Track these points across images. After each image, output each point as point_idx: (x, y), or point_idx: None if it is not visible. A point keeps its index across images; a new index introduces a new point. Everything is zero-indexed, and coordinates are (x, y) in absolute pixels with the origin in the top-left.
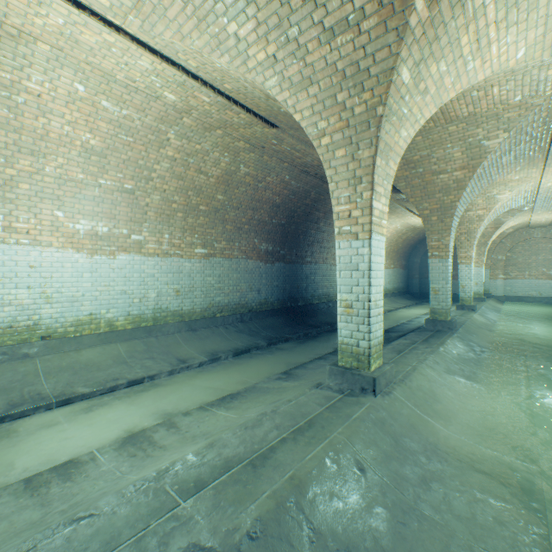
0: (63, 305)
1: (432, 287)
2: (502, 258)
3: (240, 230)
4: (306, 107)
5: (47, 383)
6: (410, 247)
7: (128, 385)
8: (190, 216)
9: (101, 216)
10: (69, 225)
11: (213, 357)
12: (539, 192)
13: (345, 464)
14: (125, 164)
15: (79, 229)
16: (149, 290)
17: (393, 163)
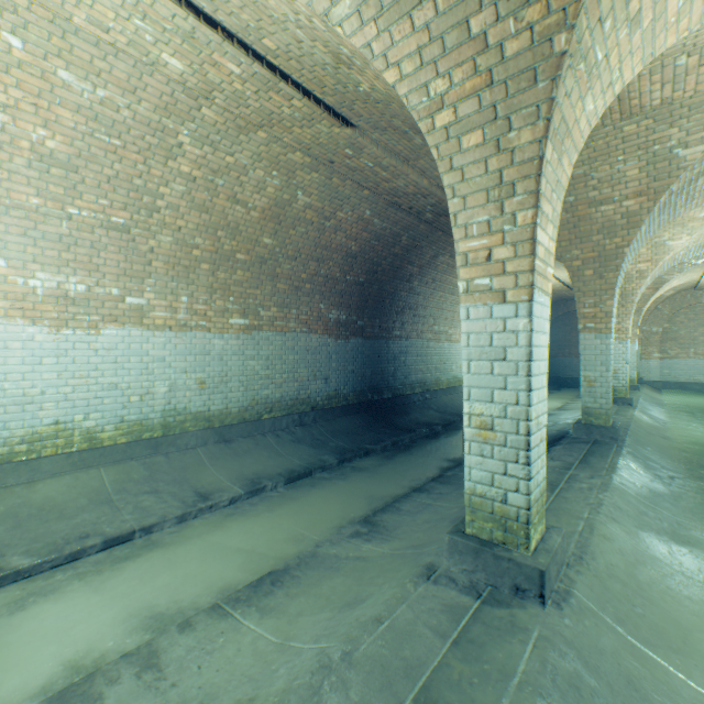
0: (6, 410)
1: (585, 376)
2: (657, 330)
3: (298, 291)
4: (408, 53)
5: None
6: None
7: (103, 547)
8: (221, 268)
9: (73, 267)
10: (17, 280)
11: (253, 488)
12: None
13: None
14: (111, 183)
15: (35, 287)
16: (156, 381)
17: (567, 162)
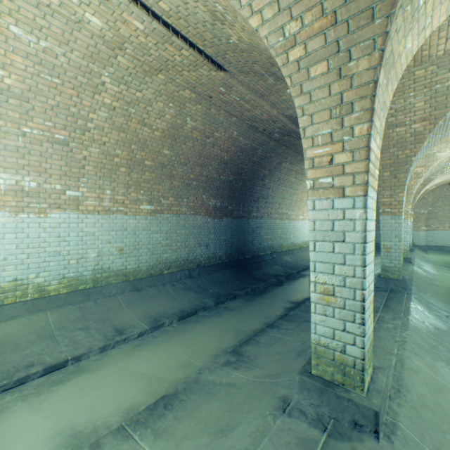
0: None
1: (383, 244)
2: (424, 212)
3: (188, 186)
4: (268, 2)
5: None
6: None
7: (44, 373)
8: (134, 171)
9: (27, 170)
10: None
11: (155, 324)
12: None
13: None
14: (54, 110)
15: None
16: (88, 249)
17: (390, 88)
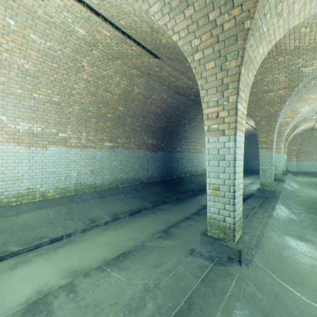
0: (7, 183)
1: (261, 168)
2: (295, 148)
3: (134, 131)
4: (182, 28)
5: None
6: None
7: (50, 242)
8: (100, 120)
9: (36, 120)
10: (11, 126)
11: (115, 217)
12: None
13: None
14: (52, 83)
15: (19, 129)
16: (72, 170)
17: (251, 74)
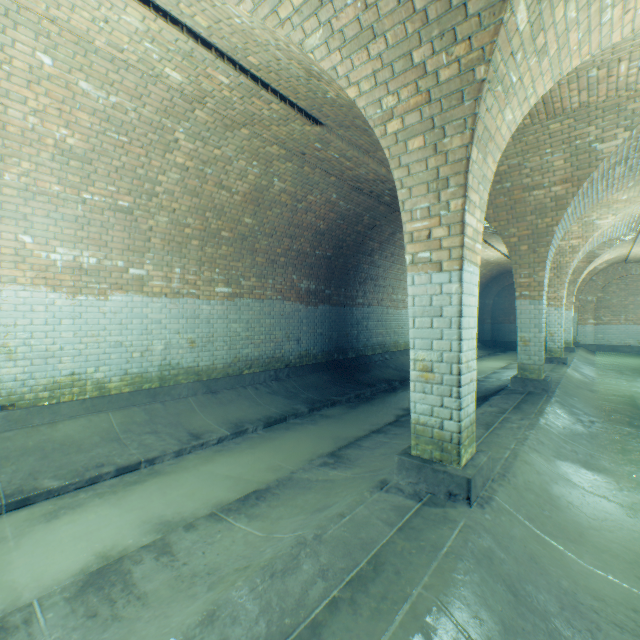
0: (32, 363)
1: (521, 336)
2: (592, 299)
3: (274, 264)
4: (365, 75)
5: (1, 473)
6: (480, 285)
7: (116, 474)
8: (208, 244)
9: (86, 243)
10: (41, 254)
11: (237, 430)
12: None
13: None
14: (118, 173)
15: (56, 260)
16: (154, 340)
17: (492, 160)
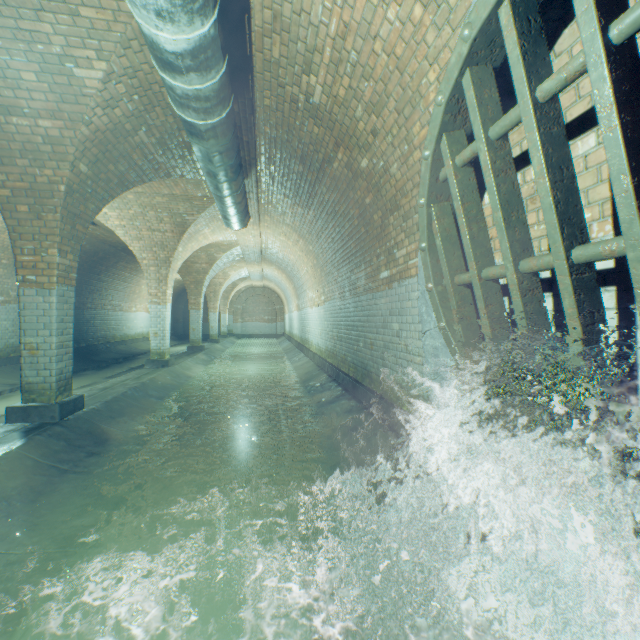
0: None
1: (192, 327)
2: (241, 307)
3: None
4: (138, 246)
5: None
6: (176, 295)
7: None
8: None
9: None
10: None
11: None
12: (250, 273)
13: (164, 376)
14: None
15: None
16: None
17: (175, 274)
